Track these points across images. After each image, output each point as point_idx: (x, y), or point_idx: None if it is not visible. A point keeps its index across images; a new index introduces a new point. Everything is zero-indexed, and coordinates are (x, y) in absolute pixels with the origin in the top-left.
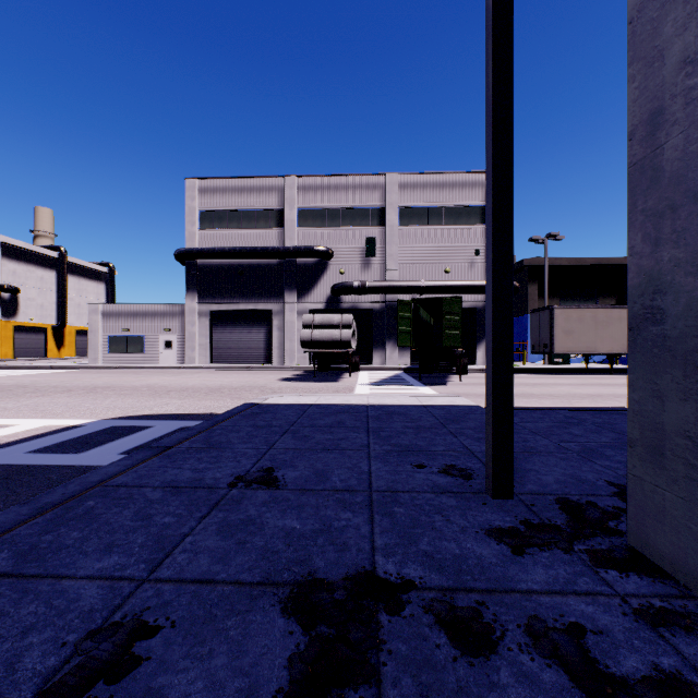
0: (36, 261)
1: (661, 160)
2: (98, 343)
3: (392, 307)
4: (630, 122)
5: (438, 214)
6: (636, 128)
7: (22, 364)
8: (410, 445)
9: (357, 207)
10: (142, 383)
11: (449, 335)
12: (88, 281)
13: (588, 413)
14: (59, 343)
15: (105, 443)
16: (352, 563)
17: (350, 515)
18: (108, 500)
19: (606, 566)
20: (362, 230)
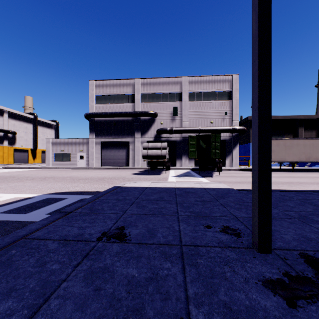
0: (24, 119)
1: None
2: (50, 156)
3: (185, 139)
4: None
5: (207, 95)
6: None
7: (16, 166)
8: (200, 212)
9: (168, 93)
10: (67, 175)
11: (214, 152)
12: (47, 129)
13: (292, 193)
14: (34, 156)
15: (41, 207)
16: (173, 313)
17: (169, 265)
18: (24, 249)
19: None
20: (171, 103)
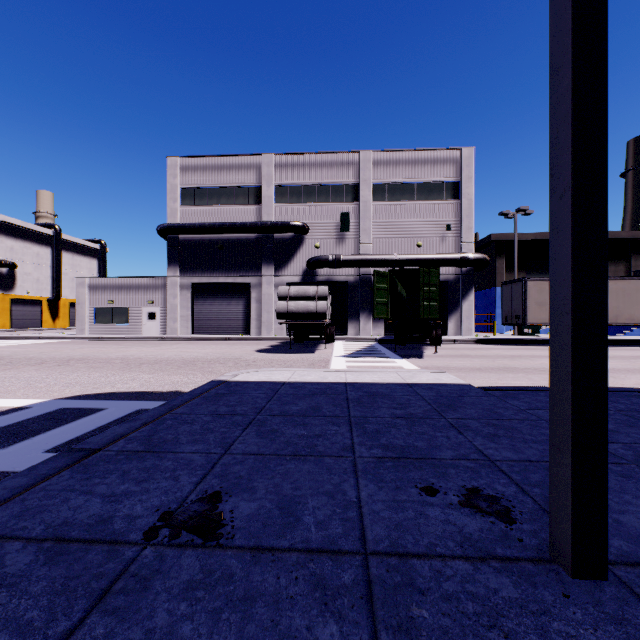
0: (32, 238)
1: None
2: (85, 314)
3: (365, 279)
4: None
5: (411, 190)
6: None
7: (13, 335)
8: (406, 447)
9: (332, 184)
10: (118, 354)
11: (427, 306)
12: (82, 257)
13: None
14: (54, 314)
15: (37, 433)
16: None
17: (335, 631)
18: None
19: None
20: (337, 206)
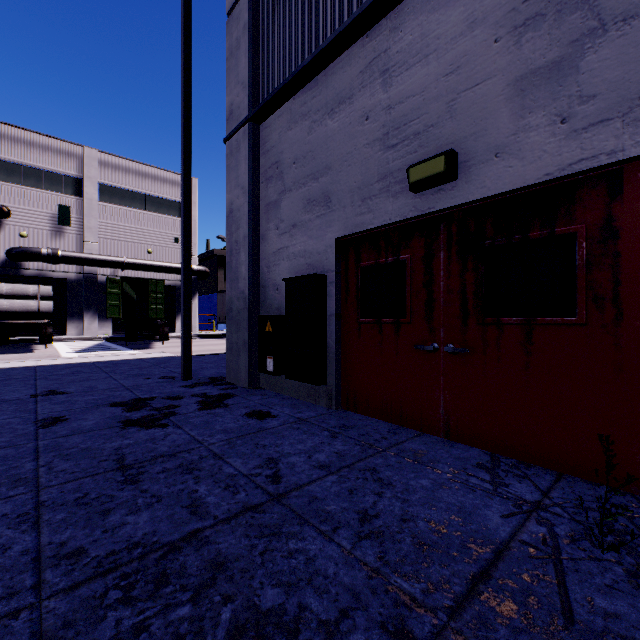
0: None
1: (232, 265)
2: None
3: (91, 278)
4: (227, 248)
5: (141, 199)
6: (228, 251)
7: None
8: (139, 373)
9: (45, 169)
10: None
11: (155, 309)
12: None
13: None
14: None
15: None
16: (131, 398)
17: (121, 392)
18: None
19: (218, 385)
20: (53, 195)
